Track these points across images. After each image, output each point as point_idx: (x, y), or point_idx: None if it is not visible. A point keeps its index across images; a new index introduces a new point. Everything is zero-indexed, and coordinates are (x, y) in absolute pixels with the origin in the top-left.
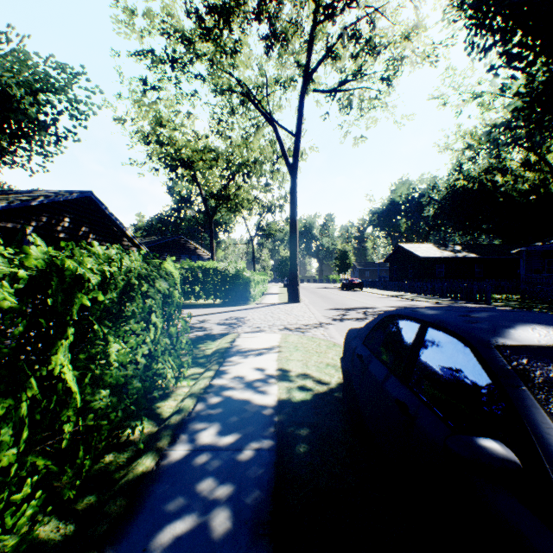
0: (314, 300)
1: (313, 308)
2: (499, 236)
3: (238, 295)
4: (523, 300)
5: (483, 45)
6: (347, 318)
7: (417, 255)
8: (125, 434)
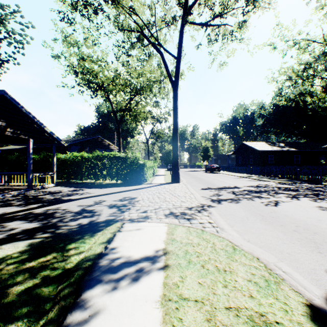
0: (189, 180)
1: (191, 188)
2: (304, 137)
3: (134, 177)
4: None
5: None
6: (223, 199)
7: (256, 149)
8: None
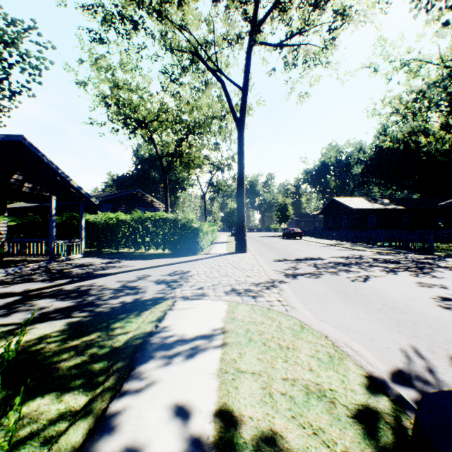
0: (260, 249)
1: (260, 260)
2: (418, 191)
3: (187, 246)
4: None
5: None
6: (300, 273)
7: (351, 207)
8: None
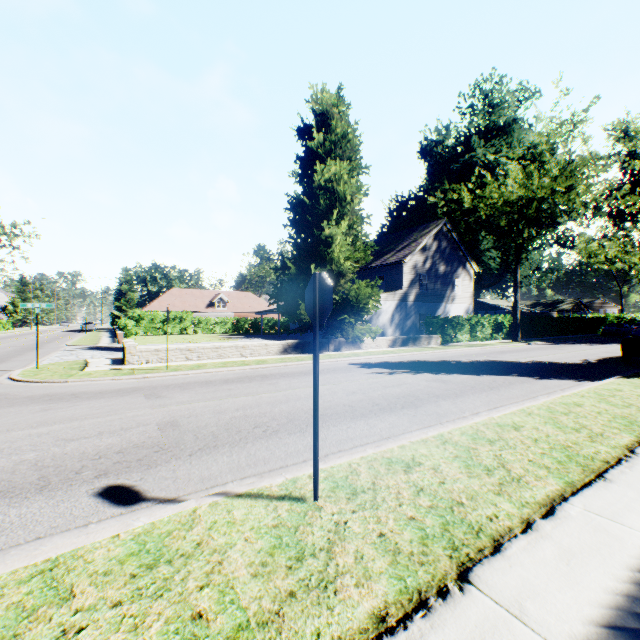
0: None
1: None
2: None
3: None
4: None
5: None
6: None
7: None
8: None
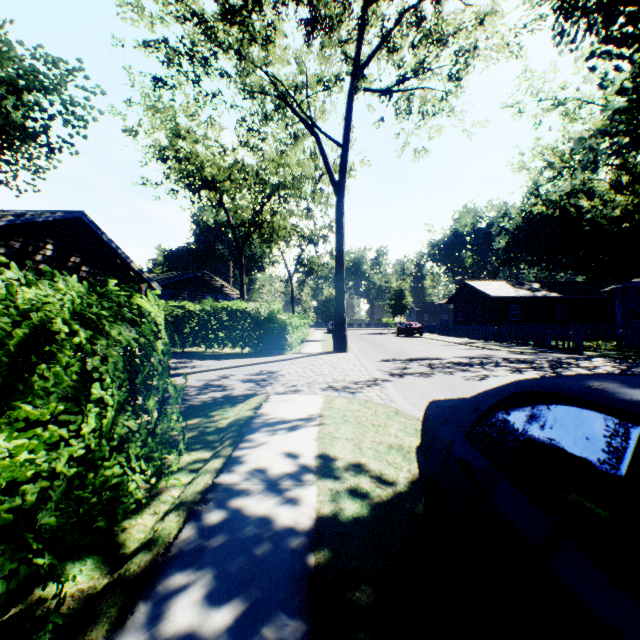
0: (364, 348)
1: (364, 360)
2: (583, 272)
3: (272, 343)
4: (619, 348)
5: (575, 32)
6: (409, 372)
7: (488, 294)
8: (47, 594)
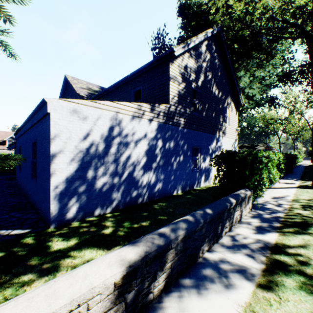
0: None
1: None
2: None
3: None
4: None
5: None
6: None
7: None
8: None
